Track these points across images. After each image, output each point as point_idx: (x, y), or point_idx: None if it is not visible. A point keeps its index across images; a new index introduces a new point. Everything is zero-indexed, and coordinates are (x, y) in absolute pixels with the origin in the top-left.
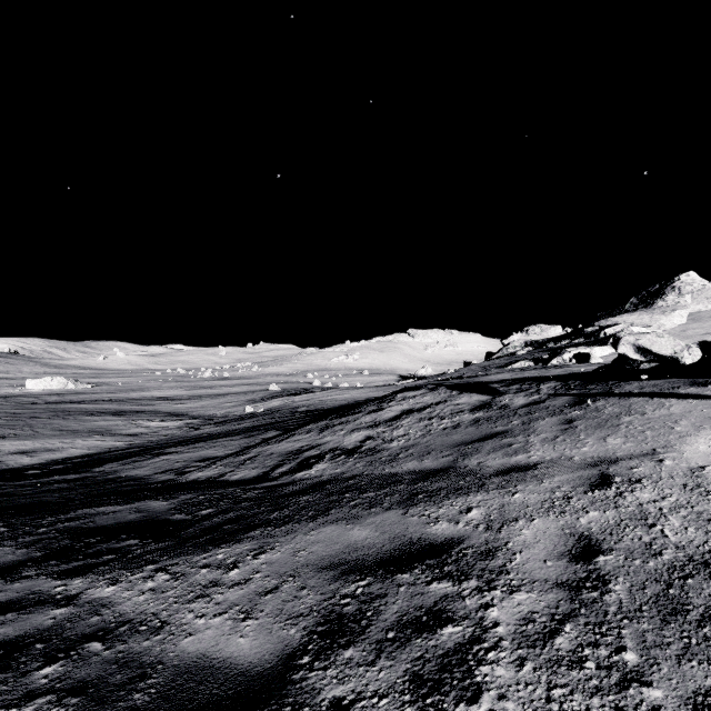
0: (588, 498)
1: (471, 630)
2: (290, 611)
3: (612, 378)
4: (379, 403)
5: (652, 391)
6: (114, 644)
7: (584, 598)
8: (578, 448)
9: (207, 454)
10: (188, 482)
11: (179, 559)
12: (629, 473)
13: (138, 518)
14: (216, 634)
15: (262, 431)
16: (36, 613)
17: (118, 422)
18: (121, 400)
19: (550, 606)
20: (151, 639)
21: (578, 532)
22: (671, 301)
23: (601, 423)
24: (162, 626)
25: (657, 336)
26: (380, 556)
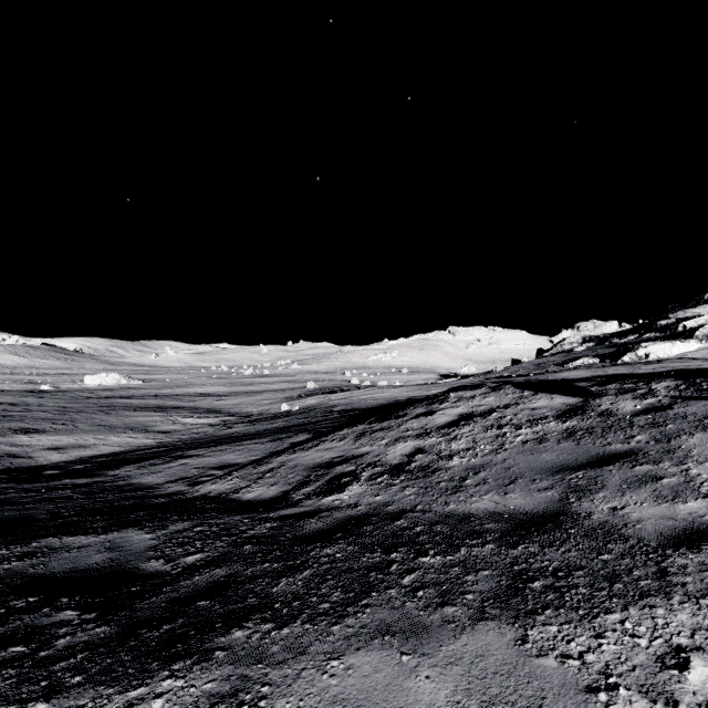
0: None
1: None
2: None
3: None
4: (428, 405)
5: None
6: None
7: None
8: None
9: (227, 460)
10: (195, 498)
11: (92, 693)
12: None
13: (102, 562)
14: None
15: (292, 433)
16: None
17: (156, 418)
18: (166, 396)
19: None
20: None
21: None
22: None
23: None
24: None
25: None
26: None
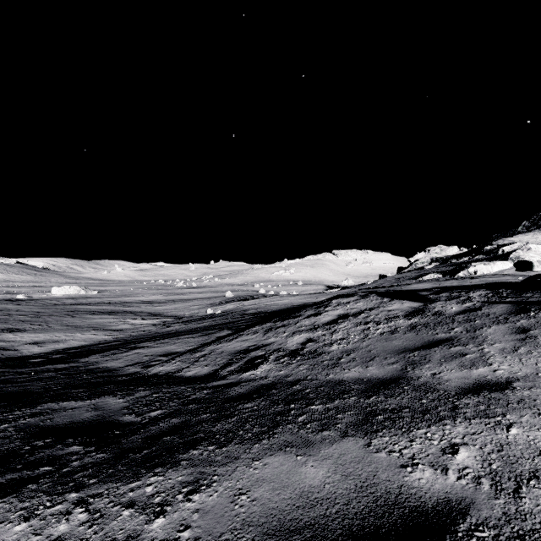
0: None
1: None
2: None
3: None
4: (316, 308)
5: None
6: None
7: None
8: None
9: (170, 350)
10: (149, 376)
11: (105, 486)
12: None
13: (91, 417)
14: None
15: (217, 330)
16: None
17: (111, 320)
18: (117, 303)
19: None
20: None
21: None
22: None
23: None
24: None
25: None
26: (348, 522)
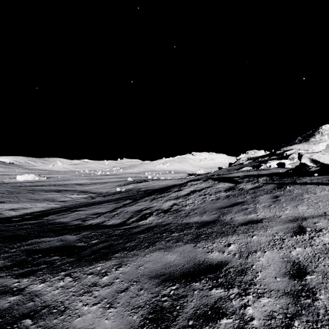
0: (294, 239)
1: (237, 322)
2: (134, 304)
3: (295, 175)
4: (179, 187)
5: (317, 182)
6: (38, 321)
7: (303, 303)
8: (283, 211)
9: (97, 211)
10: (87, 225)
11: (77, 269)
12: (314, 226)
13: (60, 244)
14: (92, 317)
15: (123, 200)
16: (1, 299)
17: (57, 195)
18: (59, 185)
19: (283, 307)
20: (58, 318)
21: (292, 260)
22: (318, 138)
23: (293, 198)
24: (65, 310)
25: (321, 154)
26: (182, 271)
